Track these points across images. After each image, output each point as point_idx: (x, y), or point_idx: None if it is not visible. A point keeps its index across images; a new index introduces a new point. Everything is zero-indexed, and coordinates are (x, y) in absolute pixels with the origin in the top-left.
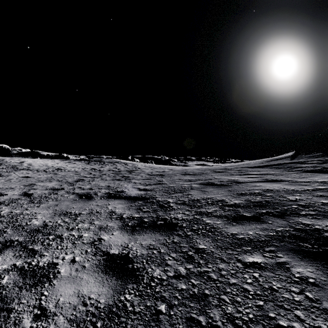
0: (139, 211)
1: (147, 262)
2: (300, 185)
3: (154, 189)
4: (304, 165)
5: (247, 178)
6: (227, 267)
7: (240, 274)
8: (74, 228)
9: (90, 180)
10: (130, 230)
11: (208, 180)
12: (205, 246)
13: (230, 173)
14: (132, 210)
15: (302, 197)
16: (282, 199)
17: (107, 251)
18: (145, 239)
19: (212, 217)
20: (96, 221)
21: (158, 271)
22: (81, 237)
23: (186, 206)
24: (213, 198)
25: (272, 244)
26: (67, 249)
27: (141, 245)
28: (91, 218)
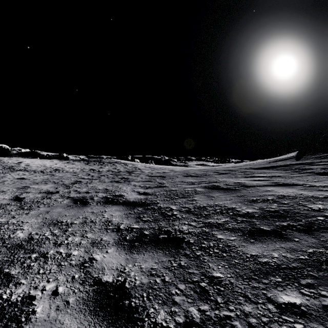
0: (139, 220)
1: (149, 296)
2: (318, 191)
3: (155, 193)
4: (313, 167)
5: (254, 181)
6: (255, 311)
7: (276, 326)
8: (63, 243)
9: (88, 182)
10: (128, 247)
11: (212, 182)
12: (221, 274)
13: (235, 175)
14: (131, 219)
15: (325, 206)
16: (303, 208)
17: (99, 278)
18: (146, 259)
19: (224, 231)
20: (89, 234)
21: (162, 313)
22: (69, 256)
23: (192, 215)
24: (222, 205)
25: (308, 273)
26: (51, 274)
27: (141, 269)
28: (84, 229)
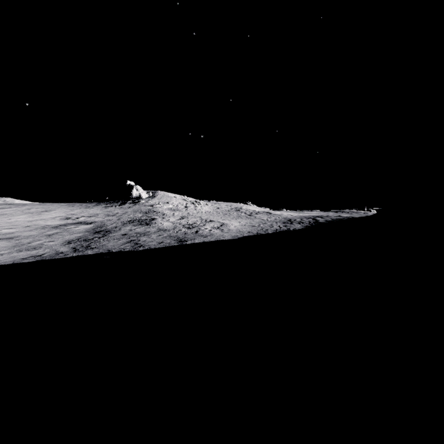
0: None
1: None
2: None
3: None
4: None
5: None
6: None
7: None
8: None
9: None
10: None
11: None
12: None
13: None
14: None
15: None
16: None
17: None
18: None
19: None
20: None
21: None
22: None
23: None
24: None
25: None
26: None
27: None
28: None
